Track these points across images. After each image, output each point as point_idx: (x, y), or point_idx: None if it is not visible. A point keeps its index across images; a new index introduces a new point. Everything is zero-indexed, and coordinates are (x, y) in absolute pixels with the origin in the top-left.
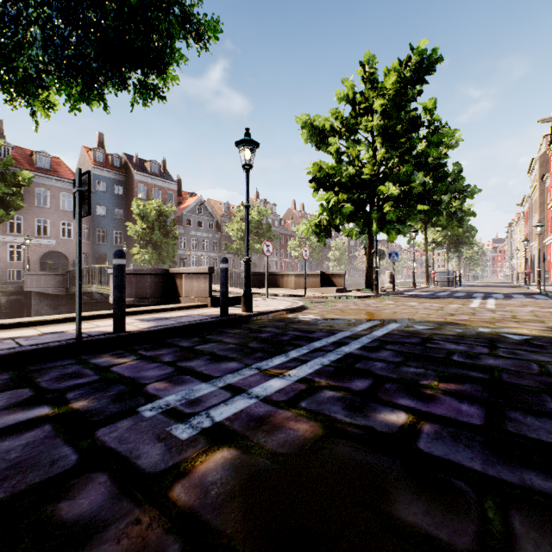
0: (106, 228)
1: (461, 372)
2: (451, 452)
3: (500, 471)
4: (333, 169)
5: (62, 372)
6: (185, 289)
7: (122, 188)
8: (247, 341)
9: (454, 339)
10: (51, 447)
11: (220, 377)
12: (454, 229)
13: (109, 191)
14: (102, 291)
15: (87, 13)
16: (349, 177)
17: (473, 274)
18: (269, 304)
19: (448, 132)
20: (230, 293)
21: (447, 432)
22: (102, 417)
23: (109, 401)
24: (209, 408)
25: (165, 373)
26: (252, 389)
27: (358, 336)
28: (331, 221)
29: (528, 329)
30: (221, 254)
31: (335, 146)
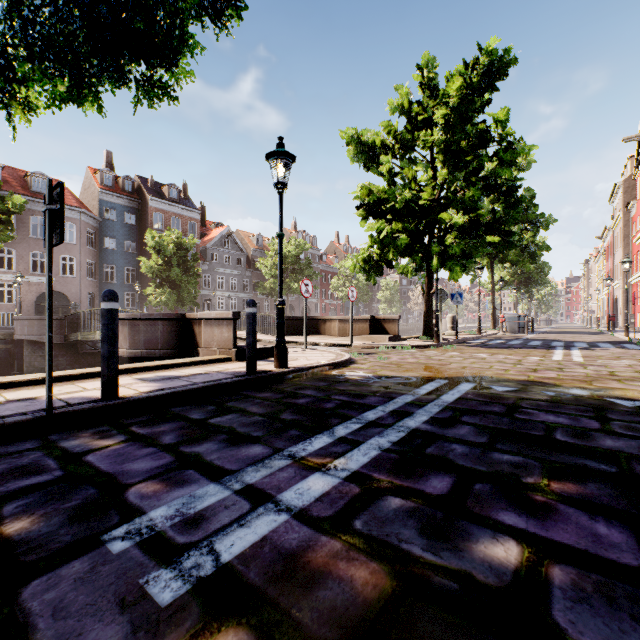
0: (116, 263)
1: (574, 461)
2: (613, 634)
3: None
4: (385, 193)
5: (13, 463)
6: (205, 338)
7: (135, 217)
8: (279, 410)
9: (548, 406)
10: None
11: (237, 472)
12: (526, 266)
13: (119, 219)
14: None
15: None
16: (405, 202)
17: (545, 318)
18: (308, 356)
19: (524, 148)
20: (262, 342)
21: (592, 584)
22: (42, 555)
23: (63, 520)
24: (214, 533)
25: (159, 464)
26: (281, 494)
27: (423, 403)
28: (383, 255)
29: (636, 390)
30: (252, 295)
31: (387, 165)
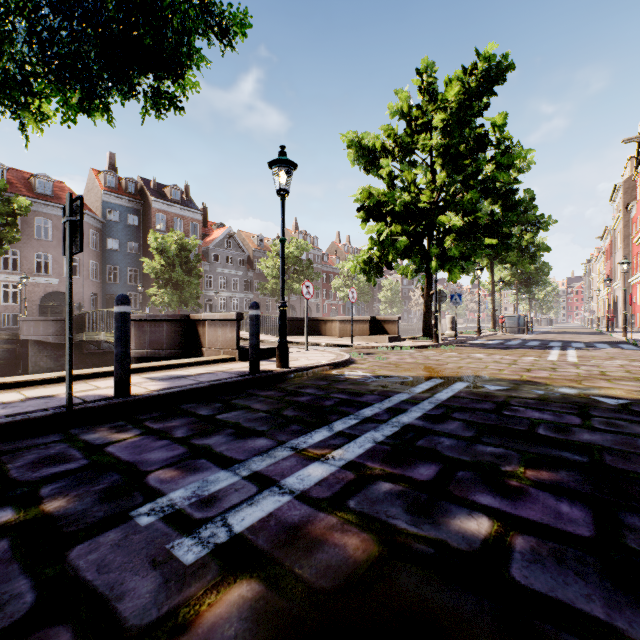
0: (118, 264)
1: (551, 452)
2: (558, 585)
3: (632, 619)
4: (385, 196)
5: (42, 453)
6: (209, 339)
7: (138, 218)
8: (282, 407)
9: (535, 404)
10: (1, 579)
11: (244, 461)
12: (526, 267)
13: (122, 221)
14: (111, 340)
15: (84, 2)
16: (404, 205)
17: (546, 318)
18: (309, 356)
19: (521, 152)
20: (264, 342)
21: (547, 550)
22: (81, 527)
23: (94, 500)
24: (226, 510)
25: (174, 454)
26: (285, 480)
27: (418, 401)
28: (383, 257)
29: (623, 389)
30: (253, 295)
31: (387, 168)
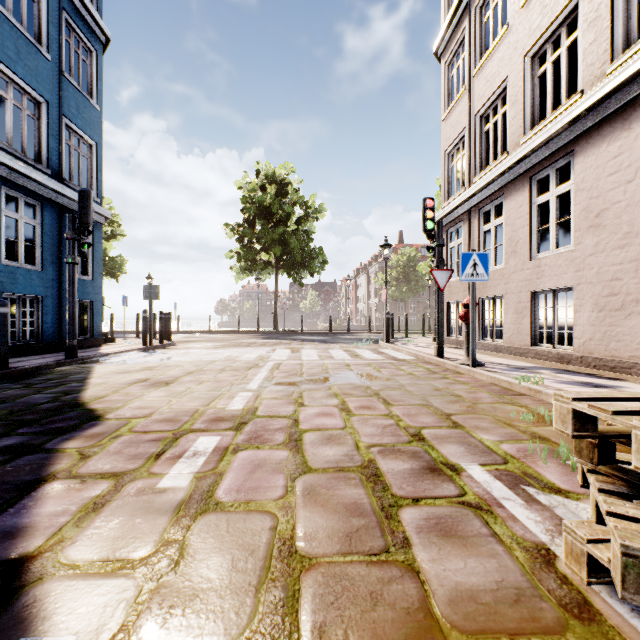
0: None
1: None
2: None
3: None
4: None
5: None
6: None
7: None
8: None
9: None
10: None
11: None
12: None
13: None
14: None
15: None
16: None
17: None
18: None
19: None
20: None
21: None
22: None
23: None
24: None
25: None
26: None
27: None
28: None
29: None
30: None
31: None
